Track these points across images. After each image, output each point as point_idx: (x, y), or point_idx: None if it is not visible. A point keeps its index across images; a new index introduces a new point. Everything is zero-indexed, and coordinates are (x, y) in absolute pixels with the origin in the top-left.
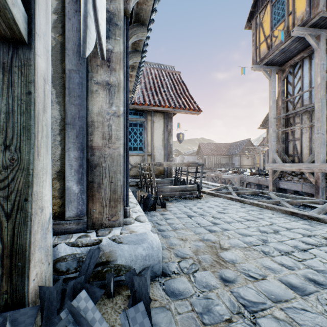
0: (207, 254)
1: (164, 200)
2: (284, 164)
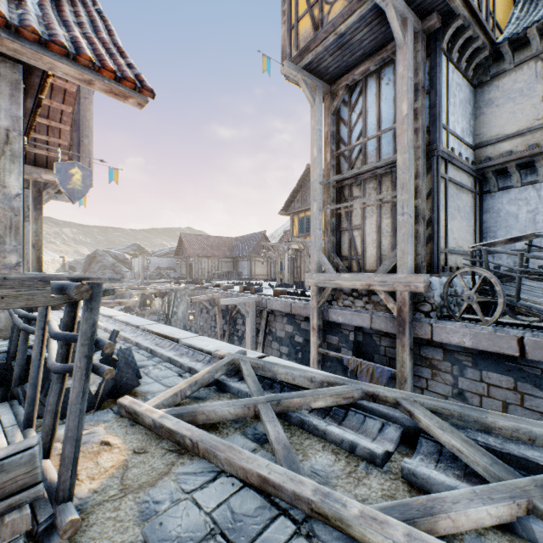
0: None
1: None
2: (340, 274)
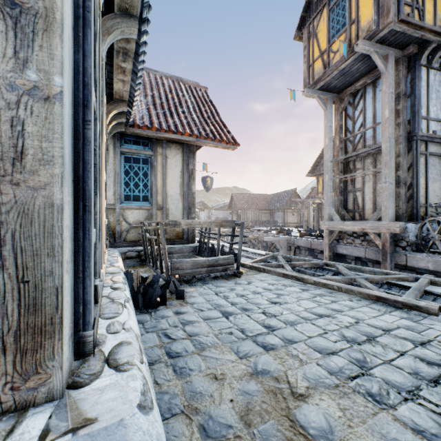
0: (271, 420)
1: (182, 281)
2: (343, 222)
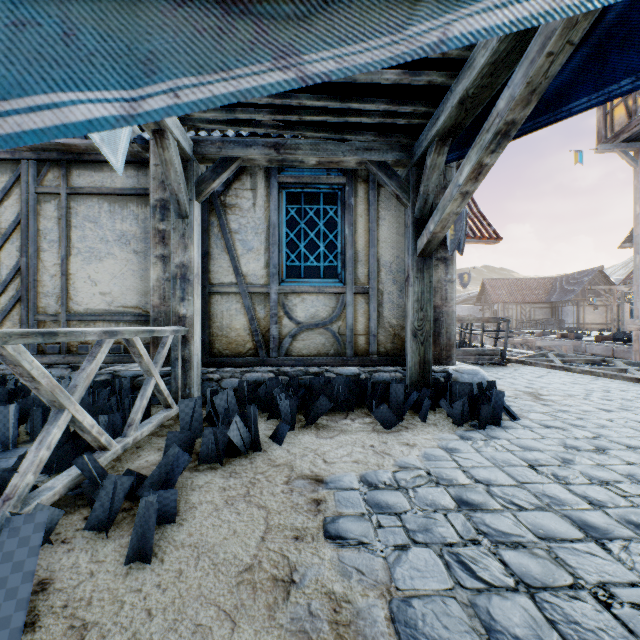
0: (526, 396)
1: None
2: None
